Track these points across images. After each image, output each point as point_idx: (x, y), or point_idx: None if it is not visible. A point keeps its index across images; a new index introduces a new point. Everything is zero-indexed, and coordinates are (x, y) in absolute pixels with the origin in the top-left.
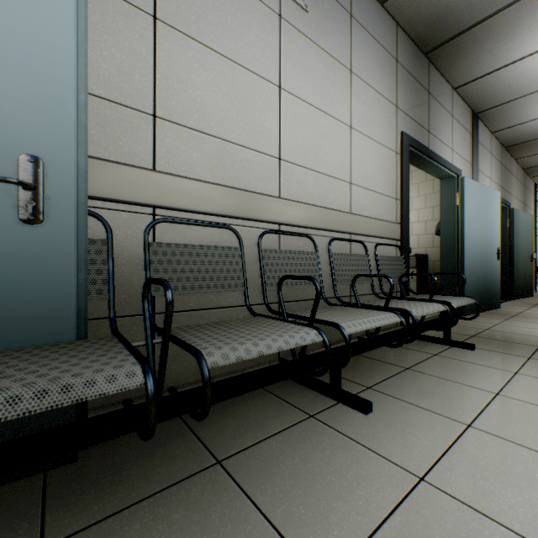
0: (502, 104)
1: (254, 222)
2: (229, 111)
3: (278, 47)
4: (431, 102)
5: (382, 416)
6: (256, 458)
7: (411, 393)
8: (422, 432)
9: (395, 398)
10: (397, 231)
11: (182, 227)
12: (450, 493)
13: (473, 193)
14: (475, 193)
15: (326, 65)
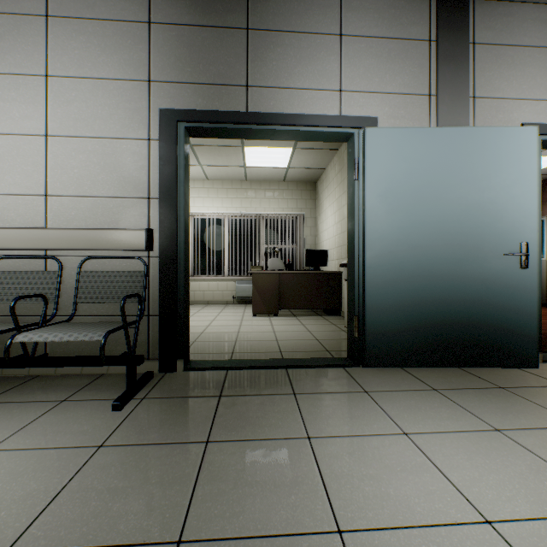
0: None
1: None
2: None
3: None
4: (258, 40)
5: None
6: None
7: None
8: None
9: None
10: (137, 239)
11: None
12: None
13: (403, 151)
14: (410, 149)
15: (4, 86)
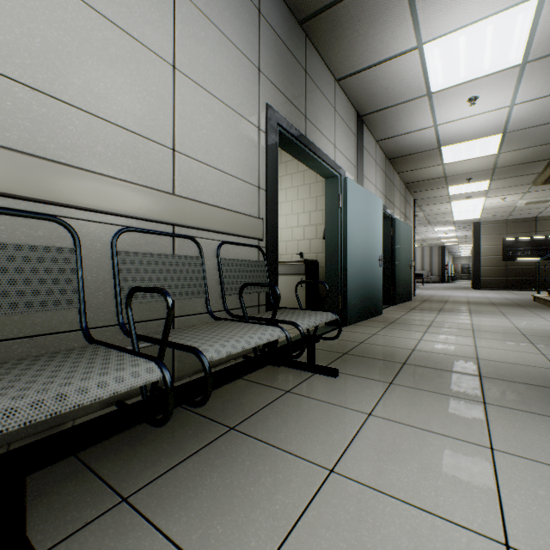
0: (382, 110)
1: None
2: None
3: None
4: (309, 85)
5: None
6: None
7: (194, 502)
8: None
9: (153, 525)
10: (257, 228)
11: None
12: None
13: (356, 196)
14: (358, 197)
15: None
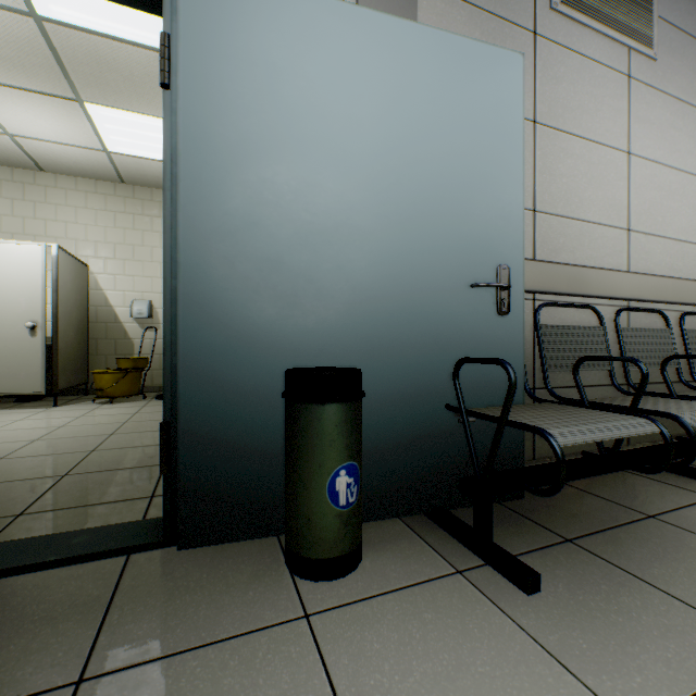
0: None
1: (606, 300)
2: (586, 191)
3: (627, 110)
4: None
5: None
6: (688, 519)
7: None
8: None
9: None
10: None
11: (552, 309)
12: None
13: None
14: None
15: (673, 112)
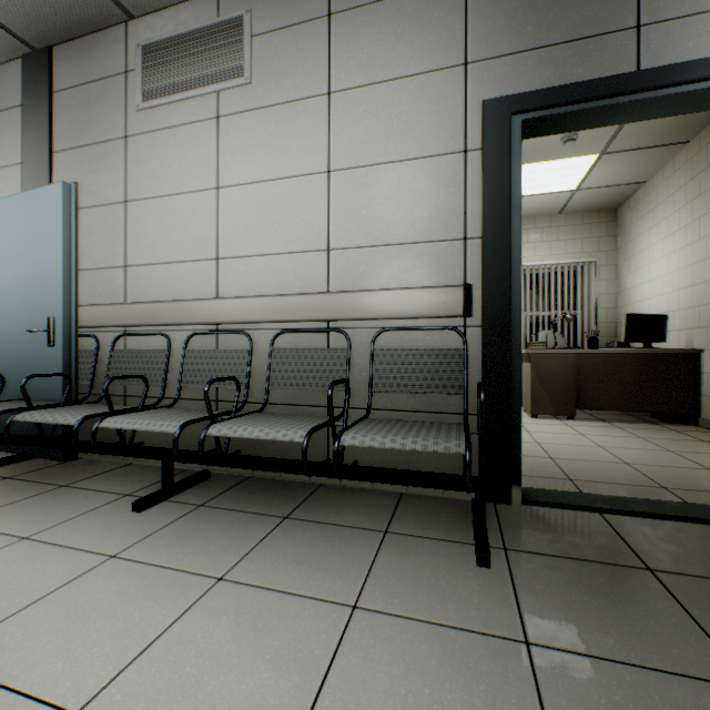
0: None
1: (192, 325)
2: (172, 237)
3: (217, 149)
4: None
5: (131, 517)
6: (66, 492)
7: (193, 525)
8: (98, 535)
9: (177, 518)
10: (450, 301)
11: (141, 337)
12: (3, 548)
13: None
14: None
15: (282, 119)
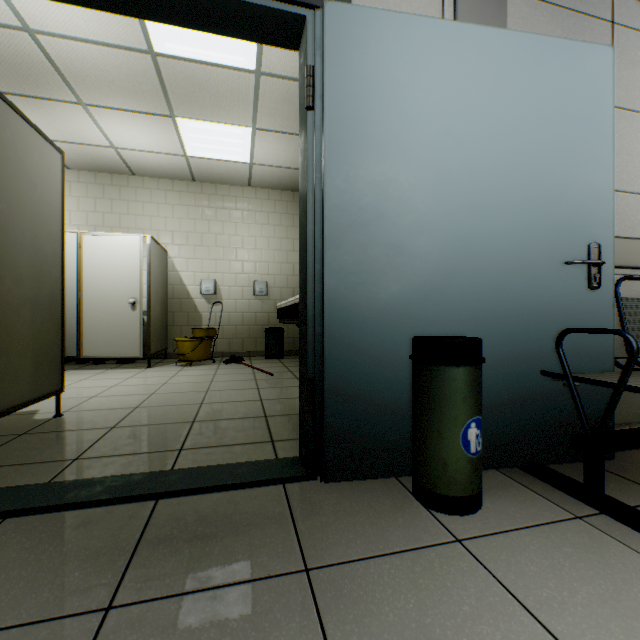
0: None
1: None
2: None
3: None
4: None
5: None
6: None
7: None
8: None
9: None
10: None
11: (629, 283)
12: None
13: None
14: None
15: None
